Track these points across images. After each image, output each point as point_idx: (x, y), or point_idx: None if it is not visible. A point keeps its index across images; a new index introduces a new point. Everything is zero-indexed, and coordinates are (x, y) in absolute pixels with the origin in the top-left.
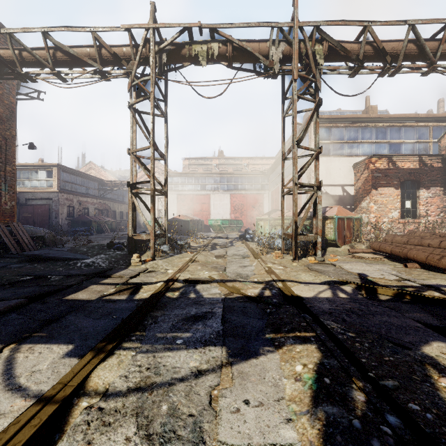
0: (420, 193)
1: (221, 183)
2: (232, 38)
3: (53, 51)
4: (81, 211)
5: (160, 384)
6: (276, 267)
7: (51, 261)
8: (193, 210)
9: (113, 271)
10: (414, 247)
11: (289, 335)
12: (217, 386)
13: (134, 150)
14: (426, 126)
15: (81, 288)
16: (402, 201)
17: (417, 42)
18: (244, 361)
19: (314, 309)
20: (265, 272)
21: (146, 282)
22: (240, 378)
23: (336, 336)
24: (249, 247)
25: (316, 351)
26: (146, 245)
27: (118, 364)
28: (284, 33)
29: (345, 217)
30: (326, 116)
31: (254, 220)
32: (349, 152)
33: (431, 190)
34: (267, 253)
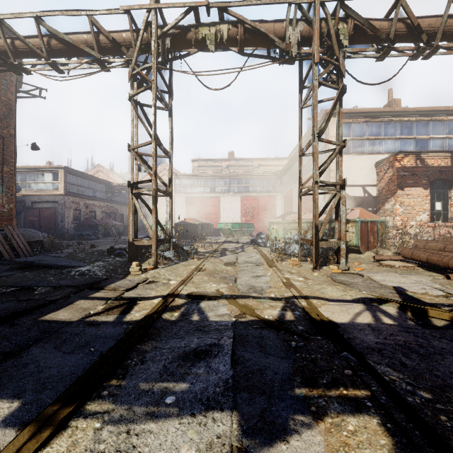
0: (452, 193)
1: (231, 185)
2: (243, 18)
3: (47, 39)
4: (87, 214)
5: None
6: (295, 279)
7: (44, 269)
8: (202, 213)
9: (109, 281)
10: None
11: (331, 393)
12: None
13: (134, 146)
14: None
15: (65, 304)
16: (431, 202)
17: None
18: (266, 447)
19: (356, 343)
20: (283, 285)
21: (143, 297)
22: None
23: (403, 398)
24: (261, 253)
25: (381, 432)
26: (149, 251)
27: (68, 450)
28: (303, 10)
29: (368, 220)
30: (345, 110)
31: (265, 224)
32: (371, 150)
33: None
34: (282, 260)
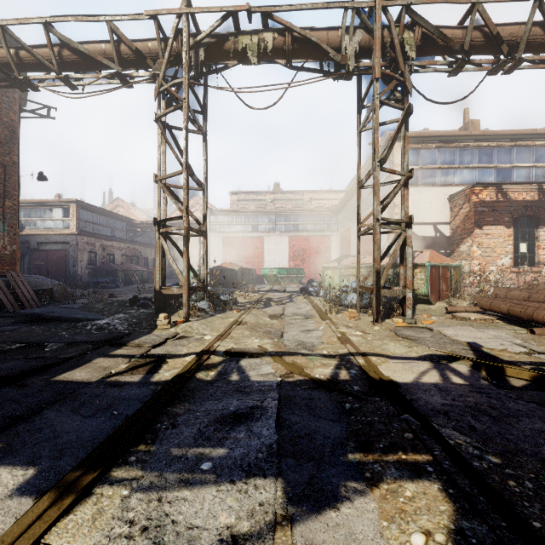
0: (540, 233)
1: (277, 223)
2: (291, 25)
3: (58, 49)
4: (105, 258)
5: None
6: (352, 333)
7: (54, 322)
8: (242, 257)
9: (132, 337)
10: (540, 304)
11: (388, 458)
12: None
13: (162, 177)
14: None
15: (81, 362)
16: (515, 243)
17: (544, 25)
18: (314, 515)
19: (419, 405)
20: (338, 341)
21: (173, 354)
22: None
23: (469, 463)
24: (313, 304)
25: (441, 498)
26: (179, 301)
27: (94, 518)
28: (362, 16)
29: (440, 264)
30: (413, 133)
31: (318, 269)
32: (443, 181)
33: None
34: (337, 312)
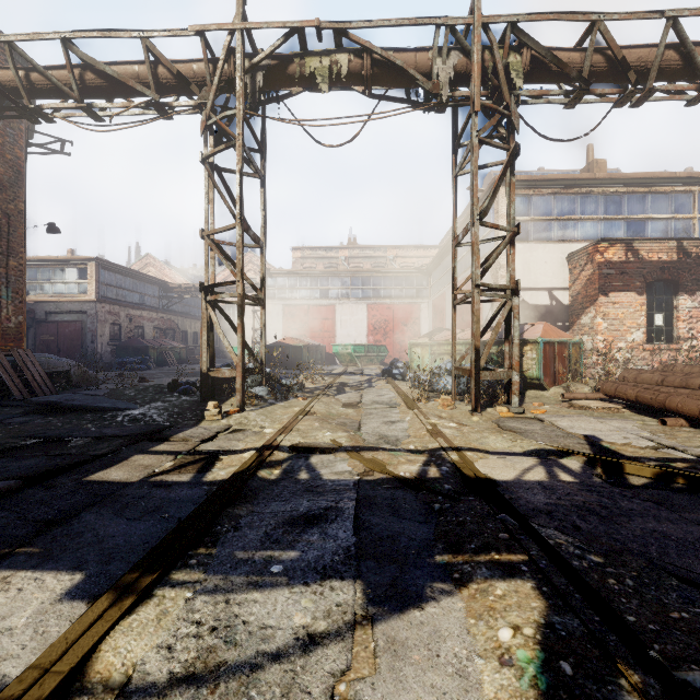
0: (679, 301)
1: (352, 287)
2: (371, 45)
3: (79, 72)
4: (132, 331)
5: (234, 666)
6: (445, 425)
7: (75, 413)
8: (308, 330)
9: (175, 430)
10: (676, 390)
11: (479, 559)
12: (346, 672)
13: (210, 232)
14: (687, 192)
15: (117, 460)
16: (649, 314)
17: (680, 48)
18: (397, 614)
19: (519, 505)
20: (428, 434)
21: (227, 450)
22: (391, 653)
23: (568, 562)
24: (398, 390)
25: (534, 596)
26: (231, 387)
27: (158, 618)
28: (458, 35)
29: (555, 340)
30: (523, 176)
31: (404, 346)
32: (561, 236)
33: (698, 296)
34: (428, 399)
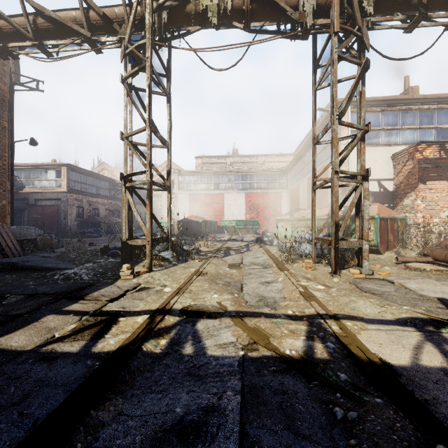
0: None
1: (235, 182)
2: None
3: (33, 17)
4: (91, 212)
5: None
6: (314, 287)
7: (28, 271)
8: (206, 211)
9: (93, 288)
10: None
11: None
12: None
13: (127, 134)
14: None
15: (29, 320)
16: None
17: None
18: None
19: (444, 416)
20: (301, 296)
21: (127, 311)
22: None
23: None
24: (269, 253)
25: None
26: (145, 251)
27: None
28: None
29: (388, 216)
30: None
31: (270, 221)
32: (387, 141)
33: None
34: (292, 261)
